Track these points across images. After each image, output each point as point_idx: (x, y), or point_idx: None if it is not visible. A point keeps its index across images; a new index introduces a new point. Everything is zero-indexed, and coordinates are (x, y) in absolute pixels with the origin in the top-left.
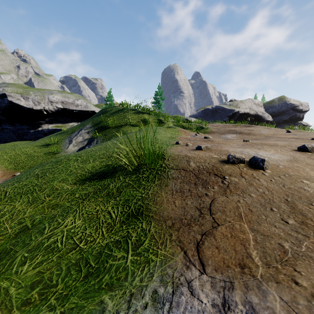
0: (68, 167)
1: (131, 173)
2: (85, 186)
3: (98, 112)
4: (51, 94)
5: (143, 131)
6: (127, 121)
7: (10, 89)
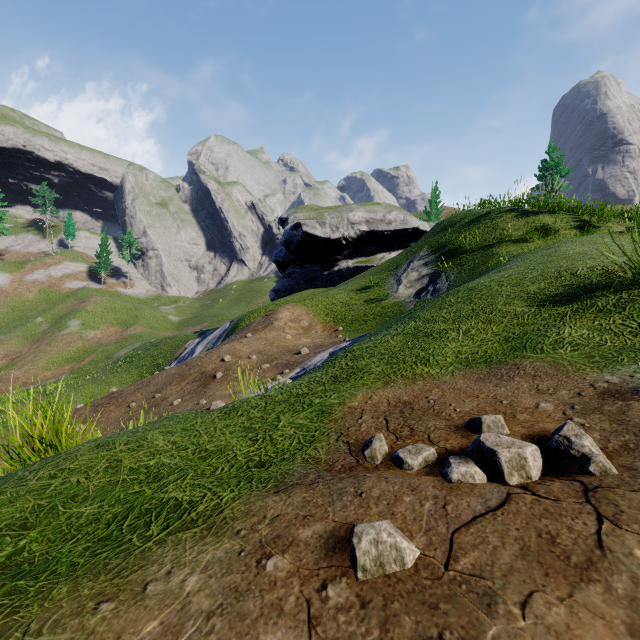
0: (497, 292)
1: (627, 289)
2: (548, 307)
3: (435, 226)
4: (351, 212)
5: (566, 245)
6: (501, 235)
7: (301, 215)
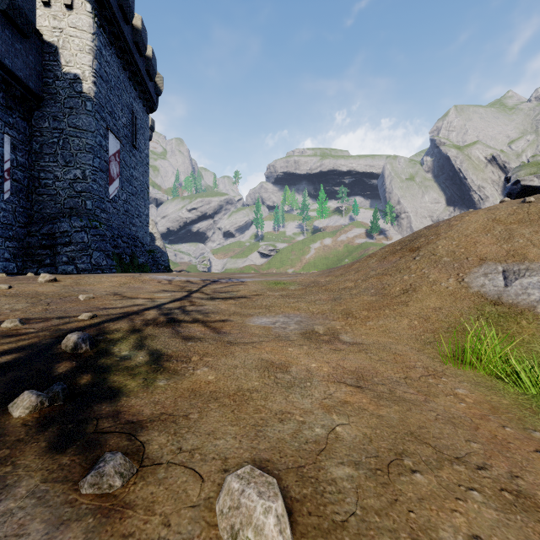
0: None
1: None
2: None
3: None
4: None
5: None
6: None
7: (522, 172)
